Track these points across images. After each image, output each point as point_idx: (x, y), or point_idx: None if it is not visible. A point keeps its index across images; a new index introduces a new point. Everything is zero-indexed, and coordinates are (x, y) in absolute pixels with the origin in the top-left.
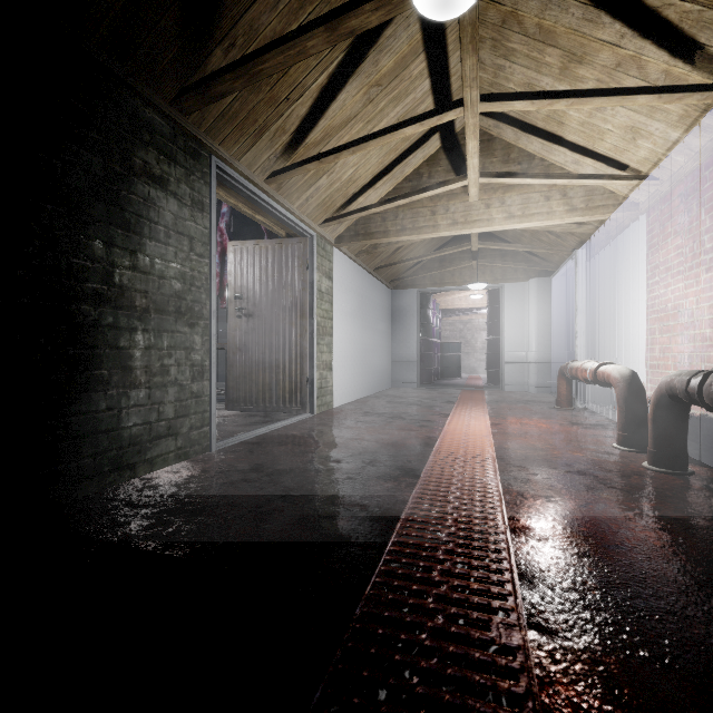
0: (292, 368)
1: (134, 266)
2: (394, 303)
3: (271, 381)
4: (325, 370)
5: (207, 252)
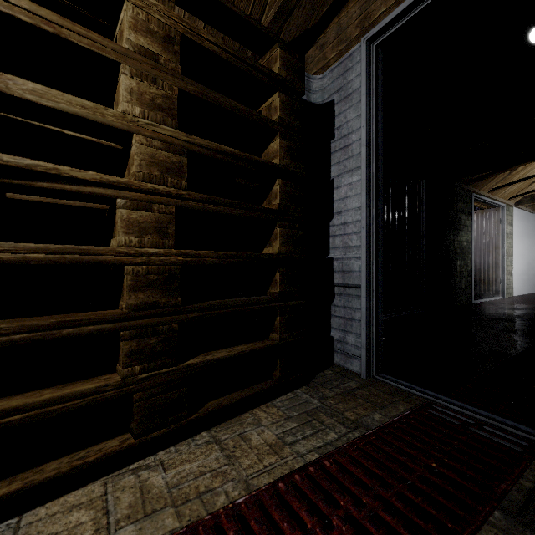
0: (489, 273)
1: (457, 240)
2: None
3: (475, 280)
4: (509, 275)
5: (470, 229)
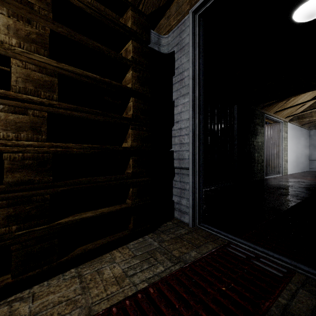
0: (274, 161)
1: (255, 141)
2: (310, 135)
3: (266, 165)
4: (285, 162)
5: (263, 135)
